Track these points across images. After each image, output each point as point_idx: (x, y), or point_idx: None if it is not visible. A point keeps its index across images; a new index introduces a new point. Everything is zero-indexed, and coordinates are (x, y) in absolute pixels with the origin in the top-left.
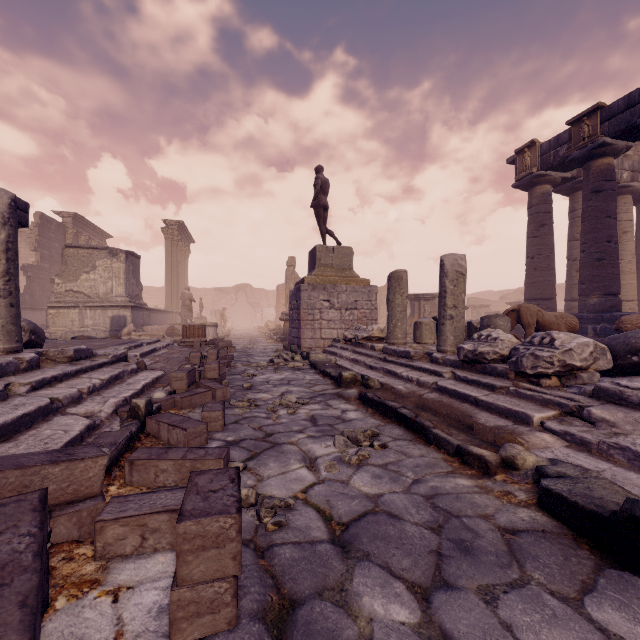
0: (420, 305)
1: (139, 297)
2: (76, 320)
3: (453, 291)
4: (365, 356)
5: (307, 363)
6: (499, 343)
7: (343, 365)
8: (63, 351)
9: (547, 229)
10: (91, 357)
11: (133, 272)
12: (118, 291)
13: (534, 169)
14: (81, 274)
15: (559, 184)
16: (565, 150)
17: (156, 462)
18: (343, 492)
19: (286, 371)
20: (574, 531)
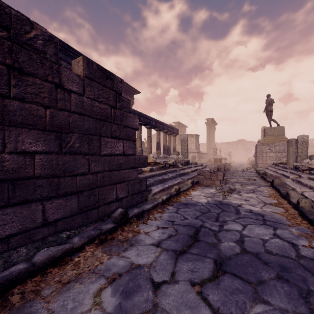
0: None
1: (199, 149)
2: None
3: (300, 147)
4: (275, 169)
5: (255, 171)
6: (302, 163)
7: (266, 171)
8: (193, 162)
9: None
10: (197, 164)
11: (197, 141)
12: (193, 147)
13: None
14: None
15: None
16: None
17: (213, 175)
18: (240, 181)
19: (246, 172)
20: (271, 185)
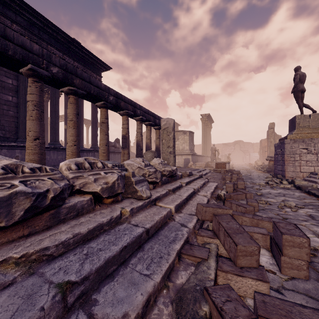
0: None
1: (193, 150)
2: None
3: None
4: None
5: (293, 186)
6: None
7: None
8: (186, 172)
9: None
10: (192, 175)
11: (191, 139)
12: (186, 148)
13: None
14: None
15: None
16: None
17: (241, 217)
18: None
19: (279, 189)
20: None
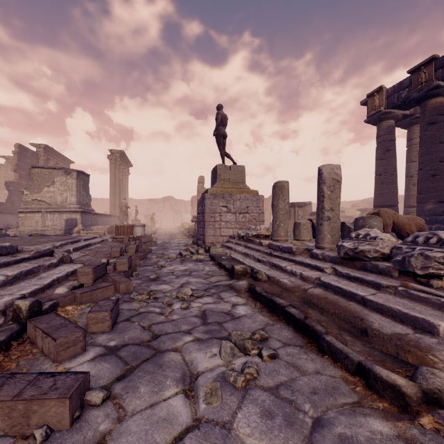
0: (295, 211)
1: (88, 205)
2: (39, 222)
3: (330, 196)
4: (254, 250)
5: (208, 256)
6: (379, 242)
7: (236, 258)
8: None
9: (391, 153)
10: (14, 253)
11: (83, 186)
12: (71, 200)
13: (382, 108)
14: (43, 187)
15: (400, 120)
16: (406, 93)
17: None
18: None
19: (190, 262)
20: None
